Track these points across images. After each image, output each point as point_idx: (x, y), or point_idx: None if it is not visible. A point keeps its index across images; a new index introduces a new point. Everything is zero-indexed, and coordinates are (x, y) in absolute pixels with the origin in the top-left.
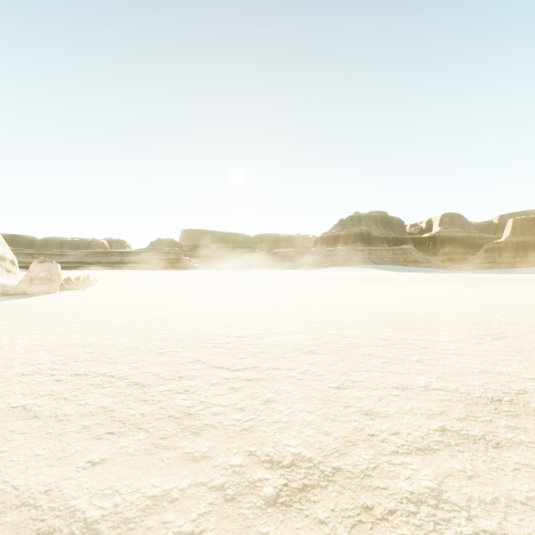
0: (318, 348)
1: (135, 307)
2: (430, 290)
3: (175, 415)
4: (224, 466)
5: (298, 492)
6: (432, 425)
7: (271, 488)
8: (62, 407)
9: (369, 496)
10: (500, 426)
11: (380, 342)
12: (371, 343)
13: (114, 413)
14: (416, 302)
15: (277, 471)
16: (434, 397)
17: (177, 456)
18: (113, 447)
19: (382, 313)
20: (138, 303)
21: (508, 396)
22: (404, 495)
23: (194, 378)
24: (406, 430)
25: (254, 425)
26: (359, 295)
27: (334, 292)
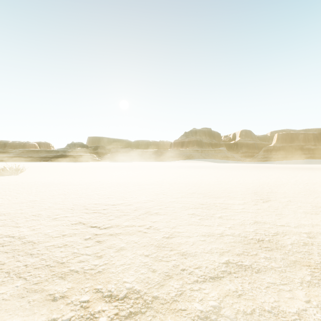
0: (161, 211)
1: (48, 186)
2: (233, 173)
3: (50, 264)
4: (75, 302)
5: (124, 319)
6: (222, 260)
7: (105, 318)
8: None
9: (173, 317)
10: (261, 258)
11: (200, 205)
12: (194, 206)
13: (4, 266)
14: (224, 180)
15: (114, 303)
16: (225, 240)
17: (42, 297)
18: None
19: (204, 187)
20: (51, 183)
21: (268, 237)
22: (196, 313)
23: (73, 235)
24: (205, 265)
25: (106, 268)
26: (193, 177)
27: (179, 175)
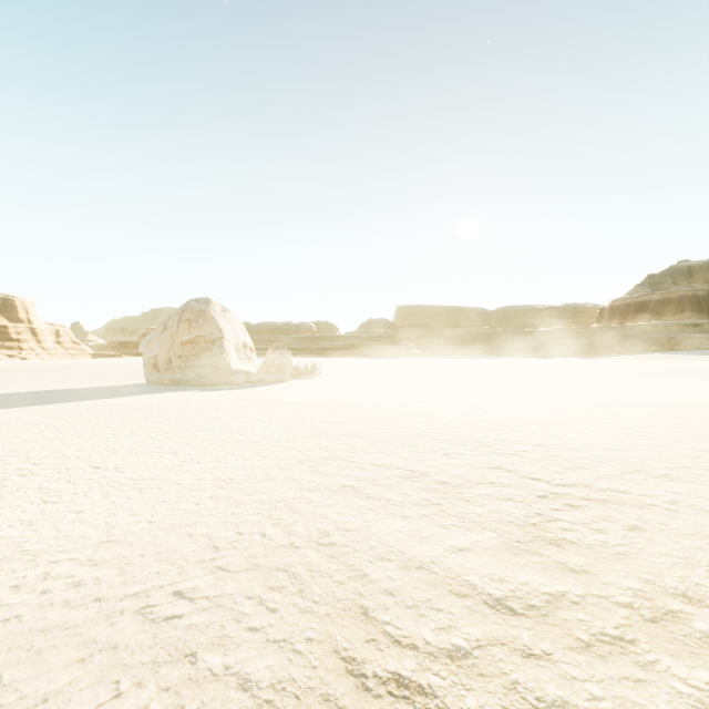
0: (676, 473)
1: (378, 400)
2: None
3: (514, 521)
4: (617, 585)
5: None
6: None
7: (704, 624)
8: (386, 493)
9: None
10: None
11: None
12: None
13: (443, 507)
14: None
15: (702, 608)
16: None
17: (548, 562)
18: (467, 539)
19: None
20: (377, 395)
21: None
22: None
23: (508, 486)
24: None
25: (632, 552)
26: None
27: (658, 393)
